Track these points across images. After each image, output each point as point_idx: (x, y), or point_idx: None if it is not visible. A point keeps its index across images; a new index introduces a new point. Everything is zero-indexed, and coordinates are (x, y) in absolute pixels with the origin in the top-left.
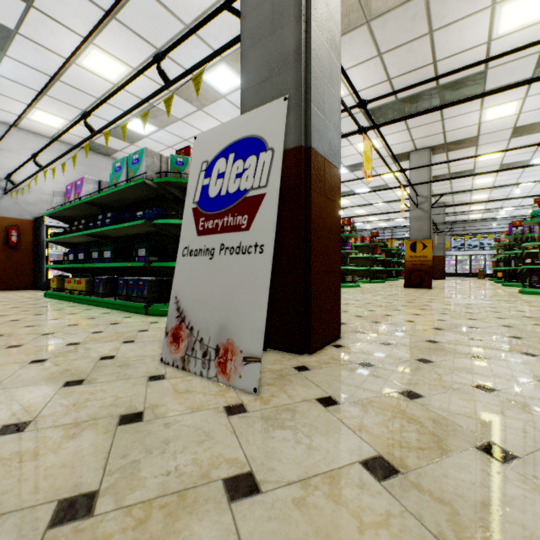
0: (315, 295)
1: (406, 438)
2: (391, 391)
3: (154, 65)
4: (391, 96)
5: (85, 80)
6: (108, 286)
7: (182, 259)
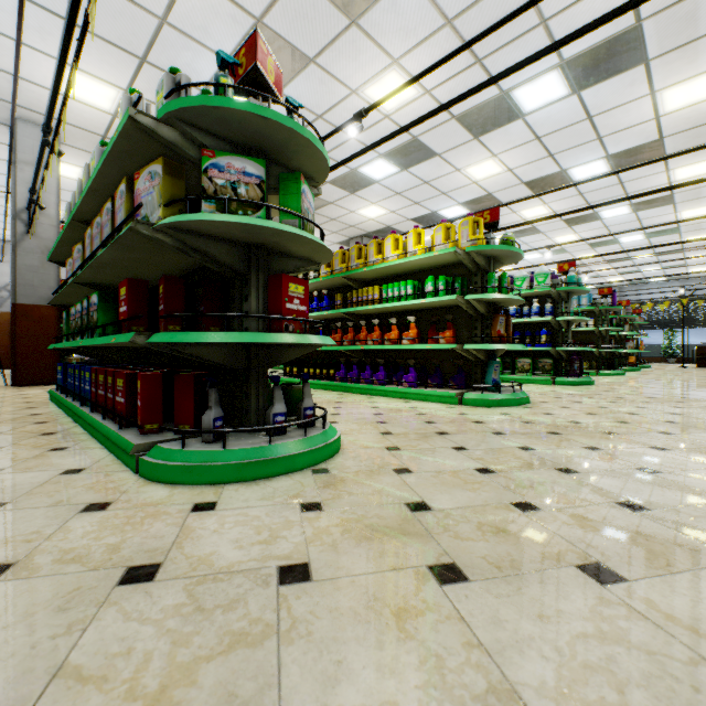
0: (23, 363)
1: None
2: None
3: None
4: None
5: None
6: None
7: None
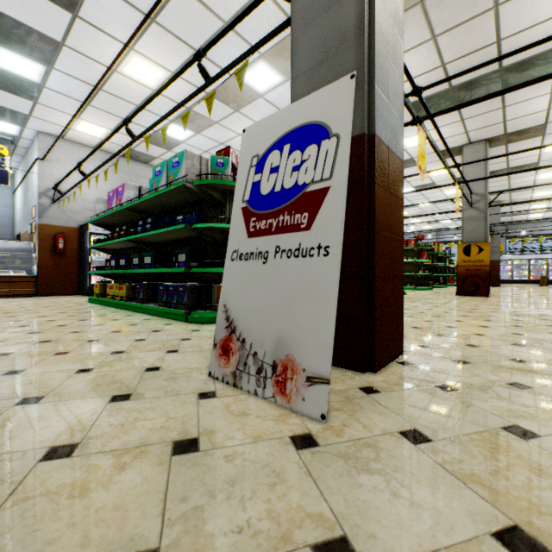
0: (379, 305)
1: (542, 499)
2: (493, 425)
3: (192, 67)
4: (444, 84)
5: (126, 88)
6: (148, 292)
7: (231, 264)
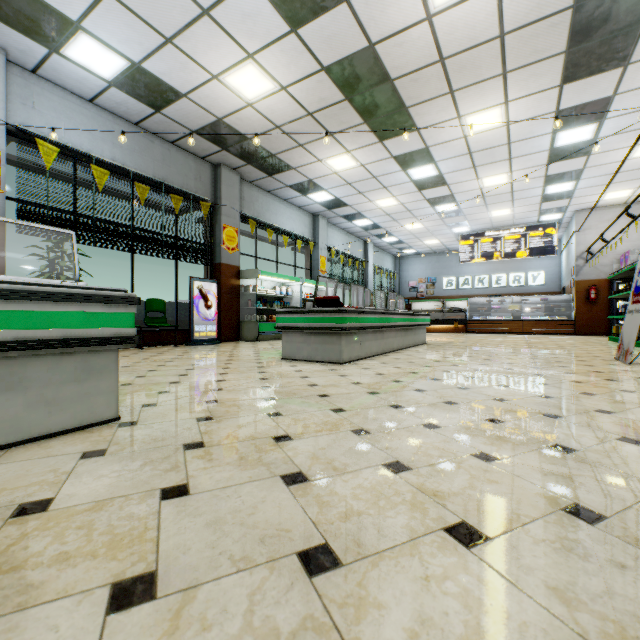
0: None
1: None
2: None
3: None
4: None
5: (639, 163)
6: None
7: (626, 315)
